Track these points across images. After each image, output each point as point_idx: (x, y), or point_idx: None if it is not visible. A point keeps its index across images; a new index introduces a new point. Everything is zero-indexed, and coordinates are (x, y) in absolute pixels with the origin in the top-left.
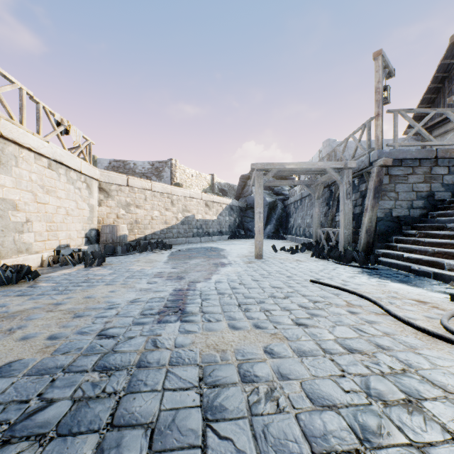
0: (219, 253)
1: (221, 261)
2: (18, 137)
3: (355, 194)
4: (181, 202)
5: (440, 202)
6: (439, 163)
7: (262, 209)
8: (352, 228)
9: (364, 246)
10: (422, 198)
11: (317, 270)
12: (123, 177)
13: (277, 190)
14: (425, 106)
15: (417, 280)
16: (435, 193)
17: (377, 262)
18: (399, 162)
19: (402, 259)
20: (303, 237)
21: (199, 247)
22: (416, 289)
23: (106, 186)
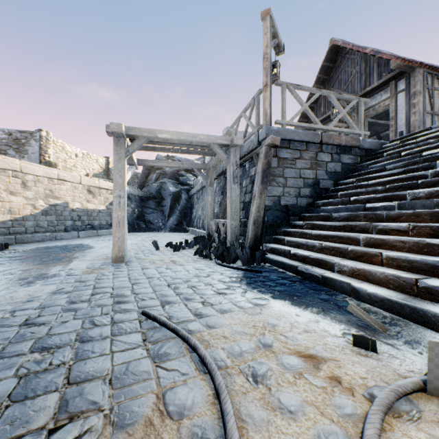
0: (72, 255)
1: (46, 271)
2: None
3: (246, 180)
4: (44, 185)
5: (324, 191)
6: (324, 149)
7: (124, 192)
8: (242, 218)
9: (252, 240)
10: (309, 186)
11: (182, 280)
12: None
13: (182, 180)
14: (311, 105)
15: (304, 289)
16: (321, 181)
17: (264, 259)
18: (287, 144)
19: (289, 256)
20: (202, 230)
21: (61, 245)
22: (302, 314)
23: None
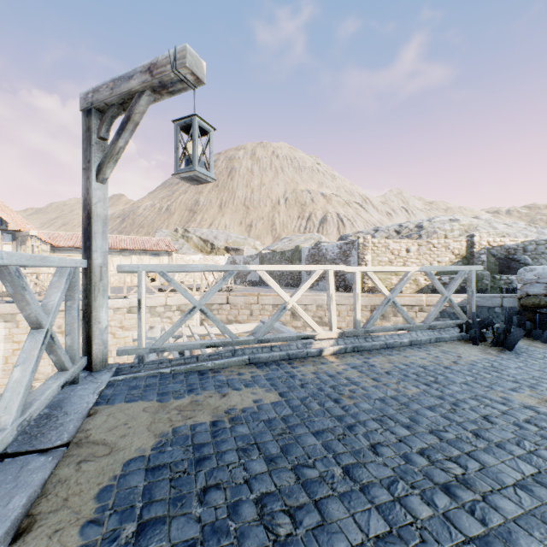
0: None
1: None
2: None
3: None
4: (312, 312)
5: None
6: None
7: None
8: None
9: None
10: None
11: None
12: (223, 296)
13: None
14: None
15: None
16: None
17: None
18: None
19: None
20: None
21: None
22: None
23: (207, 306)
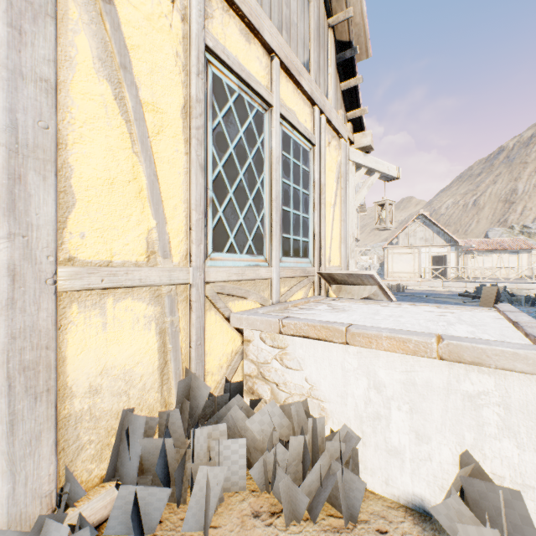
0: None
1: None
2: (525, 287)
3: None
4: None
5: None
6: None
7: None
8: None
9: None
10: None
11: None
12: None
13: None
14: None
15: None
16: None
17: None
18: None
19: None
20: None
21: None
22: None
23: None
